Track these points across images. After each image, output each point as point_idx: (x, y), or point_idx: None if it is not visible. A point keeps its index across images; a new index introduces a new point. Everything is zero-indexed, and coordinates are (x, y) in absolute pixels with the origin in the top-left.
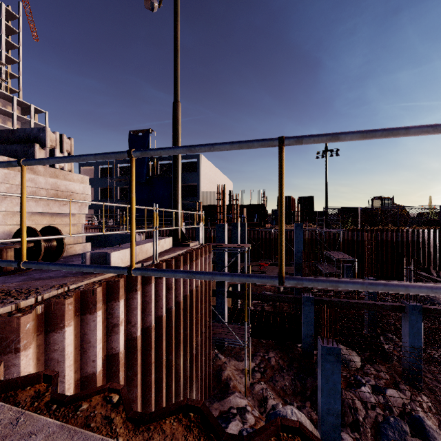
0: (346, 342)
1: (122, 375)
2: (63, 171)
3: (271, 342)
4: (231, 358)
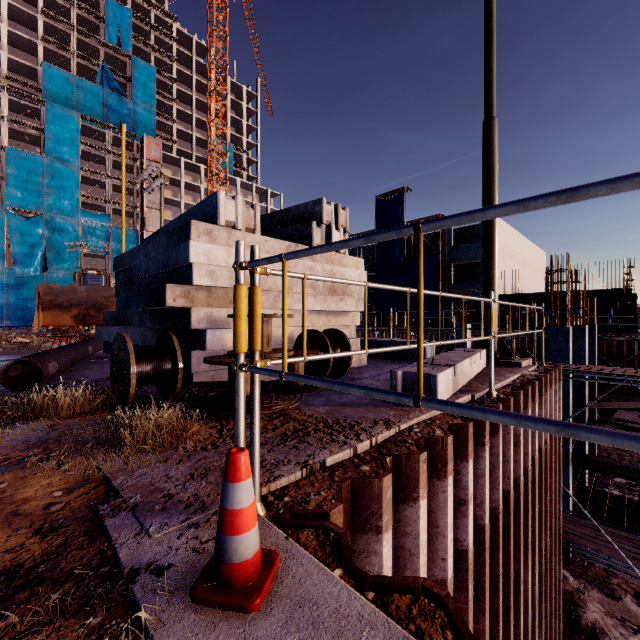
0: None
1: (470, 590)
2: (338, 255)
3: None
4: (587, 584)
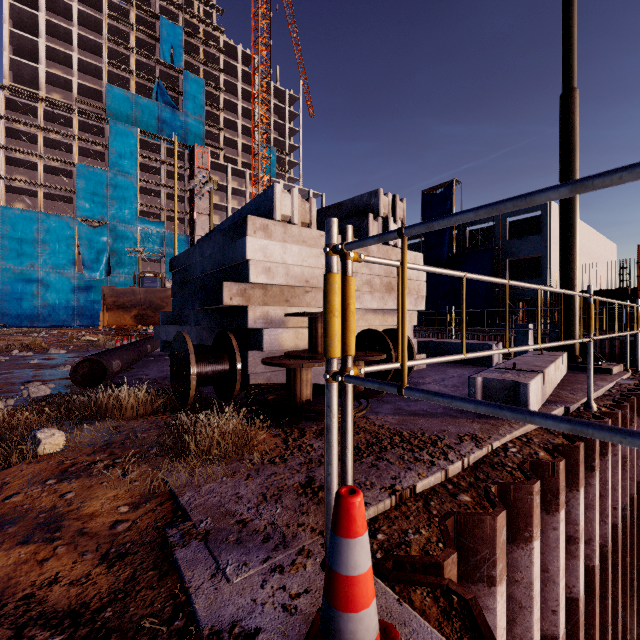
0: None
1: None
2: (395, 249)
3: None
4: None
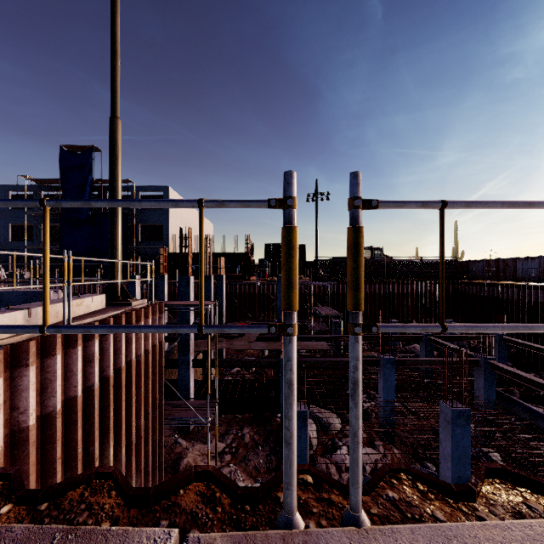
0: (327, 404)
1: None
2: None
3: (249, 416)
4: (196, 442)
